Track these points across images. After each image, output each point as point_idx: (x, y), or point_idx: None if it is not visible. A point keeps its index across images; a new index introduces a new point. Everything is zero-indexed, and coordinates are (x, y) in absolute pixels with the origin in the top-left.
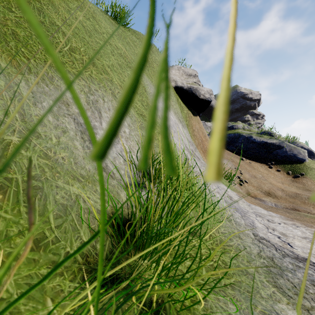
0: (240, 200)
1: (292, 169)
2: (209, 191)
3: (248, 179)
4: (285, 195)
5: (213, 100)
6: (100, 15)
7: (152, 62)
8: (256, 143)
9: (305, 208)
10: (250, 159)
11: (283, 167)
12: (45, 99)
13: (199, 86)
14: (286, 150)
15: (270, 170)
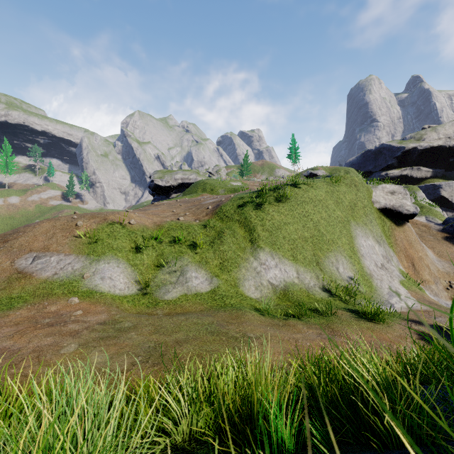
0: (405, 294)
1: None
2: (381, 287)
3: None
4: None
5: None
6: (327, 197)
7: (357, 202)
8: None
9: None
10: None
11: None
12: (329, 263)
13: (402, 204)
14: None
15: None
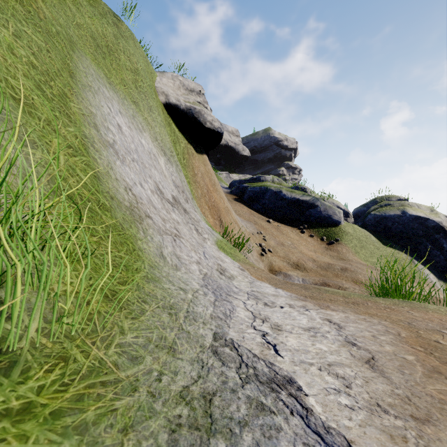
0: (241, 274)
1: (327, 234)
2: (177, 259)
3: (273, 247)
4: (316, 267)
5: (240, 144)
6: None
7: (118, 51)
8: (287, 200)
9: (337, 282)
10: (279, 222)
11: (317, 231)
12: None
13: (204, 109)
14: (320, 210)
15: (302, 235)
